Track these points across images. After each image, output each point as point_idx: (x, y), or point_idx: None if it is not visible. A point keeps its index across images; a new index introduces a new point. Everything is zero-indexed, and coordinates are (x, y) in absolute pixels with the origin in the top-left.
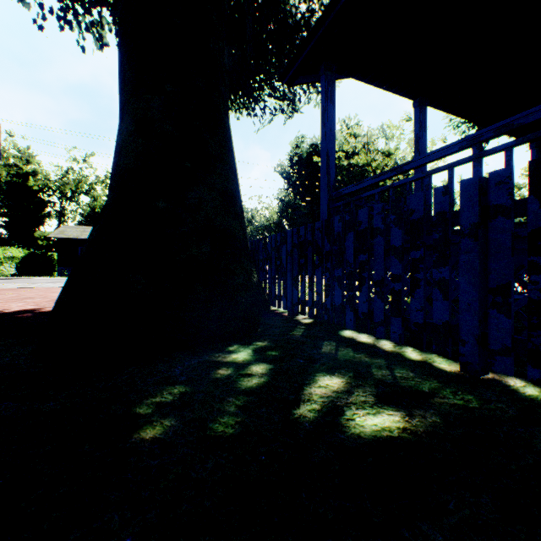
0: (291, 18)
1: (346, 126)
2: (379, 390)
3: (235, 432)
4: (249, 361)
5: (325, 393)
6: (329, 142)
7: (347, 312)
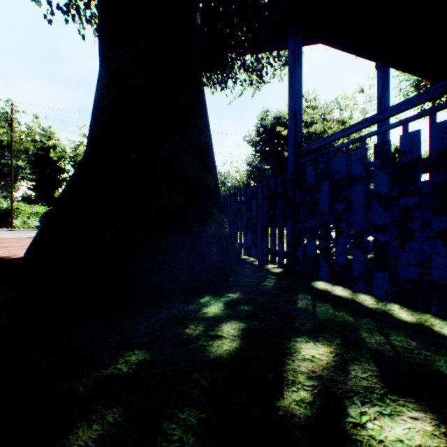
0: (258, 1)
1: (305, 100)
2: (382, 370)
3: (196, 443)
4: (220, 317)
5: (312, 371)
6: (296, 102)
7: (321, 263)
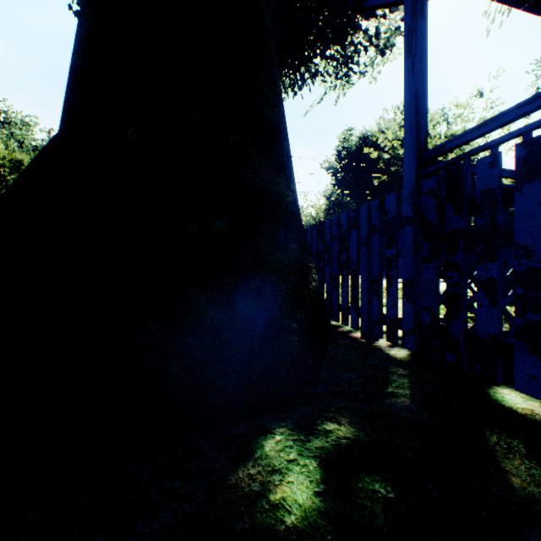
0: None
1: (400, 113)
2: None
3: None
4: (319, 539)
5: None
6: (418, 77)
7: (519, 356)
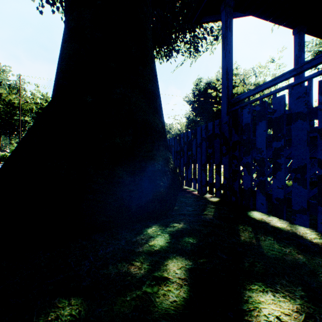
0: None
1: None
2: None
3: None
4: (166, 252)
5: None
6: (228, 61)
7: (258, 196)
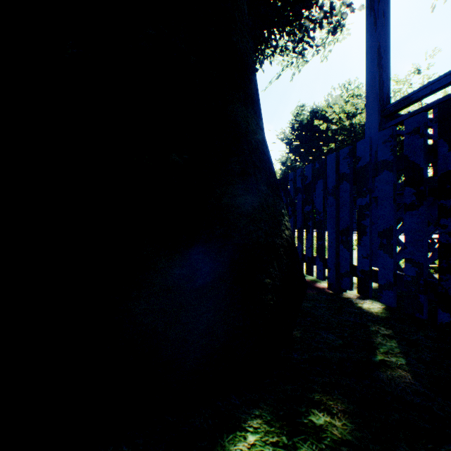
0: None
1: (346, 90)
2: None
3: None
4: None
5: None
6: (381, 32)
7: None
